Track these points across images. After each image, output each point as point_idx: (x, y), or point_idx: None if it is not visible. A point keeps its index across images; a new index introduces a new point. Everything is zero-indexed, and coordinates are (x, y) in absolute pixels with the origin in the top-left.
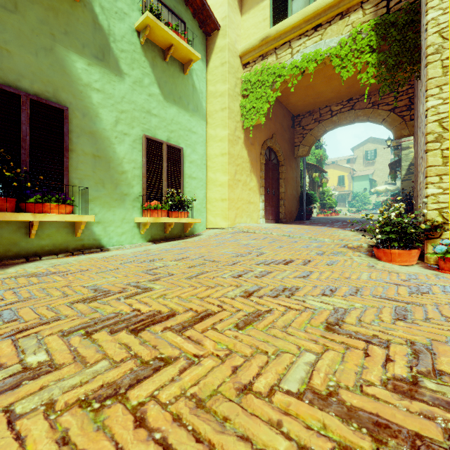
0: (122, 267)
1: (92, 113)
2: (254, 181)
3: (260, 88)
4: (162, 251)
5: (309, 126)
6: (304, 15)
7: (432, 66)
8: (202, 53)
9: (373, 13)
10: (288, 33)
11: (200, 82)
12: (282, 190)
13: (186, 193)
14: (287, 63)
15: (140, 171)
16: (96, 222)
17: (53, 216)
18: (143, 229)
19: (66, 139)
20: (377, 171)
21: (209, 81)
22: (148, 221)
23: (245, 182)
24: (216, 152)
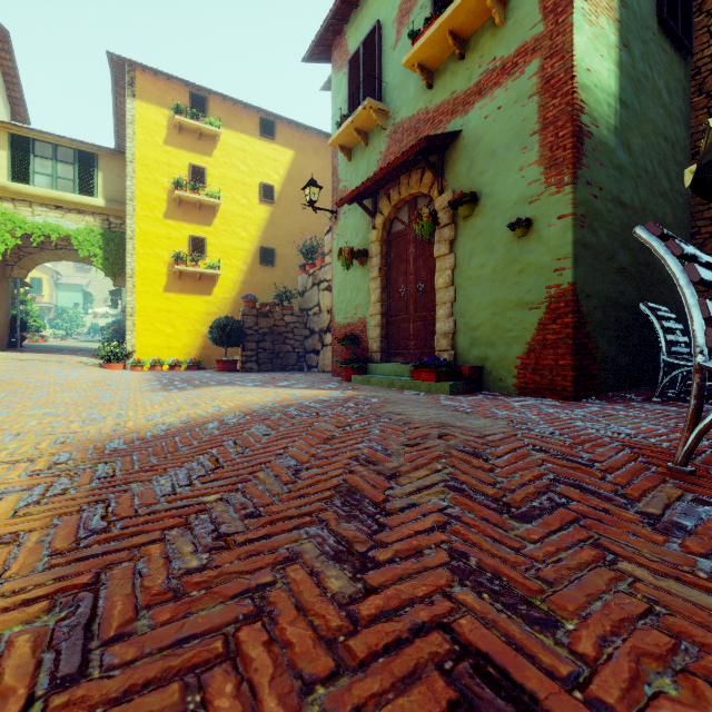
0: None
1: None
2: None
3: None
4: None
5: (28, 249)
6: (48, 195)
7: (129, 283)
8: None
9: (101, 224)
10: (30, 196)
11: None
12: None
13: None
14: (29, 220)
15: None
16: None
17: None
18: None
19: None
20: (95, 282)
21: None
22: None
23: None
24: None
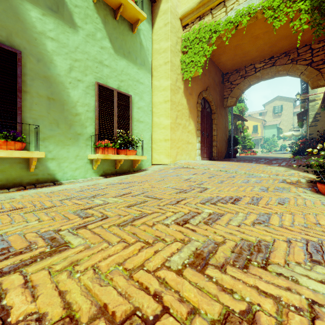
0: (59, 205)
1: (46, 59)
2: (192, 125)
3: (198, 45)
4: (108, 185)
5: (236, 81)
6: None
7: None
8: (148, 16)
9: None
10: None
11: (146, 41)
12: (214, 134)
13: (134, 134)
14: (222, 20)
15: (93, 114)
16: (51, 158)
17: (0, 152)
18: (95, 165)
19: (19, 81)
20: (283, 121)
21: (154, 40)
22: (99, 157)
23: (185, 125)
24: (160, 99)
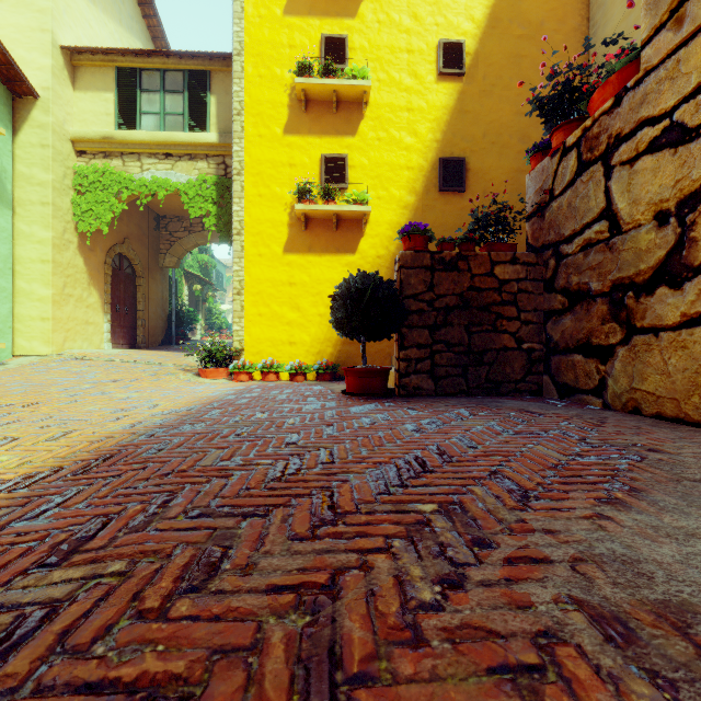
0: None
1: None
2: (95, 296)
3: (102, 191)
4: None
5: (178, 233)
6: (154, 139)
7: (236, 243)
8: (6, 117)
9: (216, 170)
10: (137, 146)
11: (2, 157)
12: (140, 308)
13: None
14: (137, 177)
15: None
16: None
17: None
18: None
19: None
20: None
21: (20, 158)
22: None
23: (81, 297)
24: (33, 256)
